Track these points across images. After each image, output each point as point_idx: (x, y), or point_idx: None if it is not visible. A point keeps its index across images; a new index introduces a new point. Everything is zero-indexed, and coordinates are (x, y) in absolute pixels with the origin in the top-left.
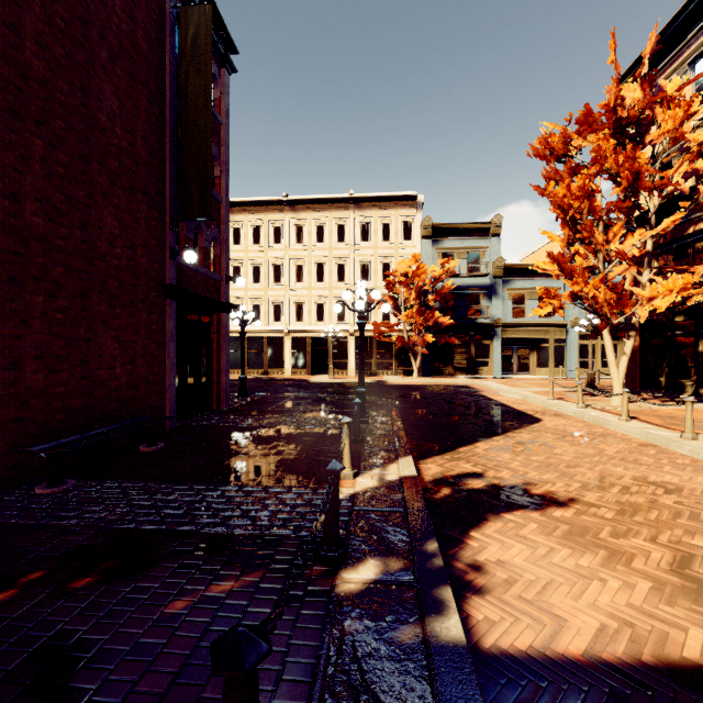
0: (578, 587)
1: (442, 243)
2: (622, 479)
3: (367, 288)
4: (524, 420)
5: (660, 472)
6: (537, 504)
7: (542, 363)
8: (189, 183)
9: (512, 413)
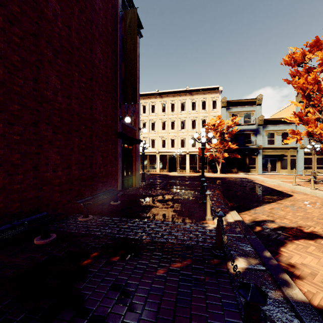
0: None
1: (231, 109)
2: None
3: (195, 132)
4: (283, 195)
5: None
6: (310, 237)
7: (283, 167)
8: (127, 88)
9: (275, 191)
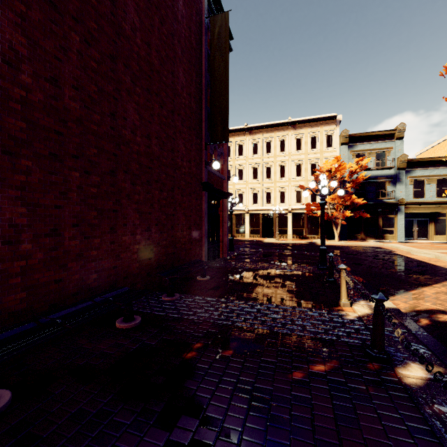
0: None
1: (355, 147)
2: None
3: (300, 181)
4: None
5: None
6: None
7: (439, 231)
8: (215, 121)
9: (434, 268)
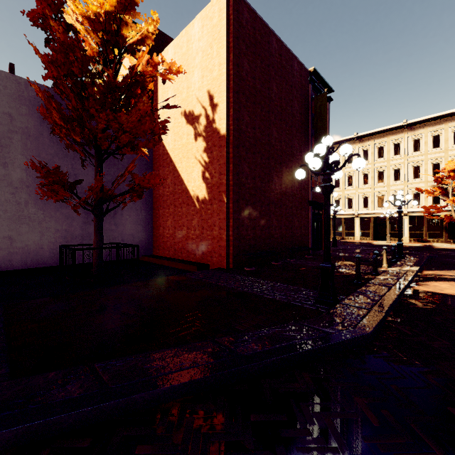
0: None
1: None
2: None
3: (418, 183)
4: None
5: None
6: None
7: None
8: None
9: None
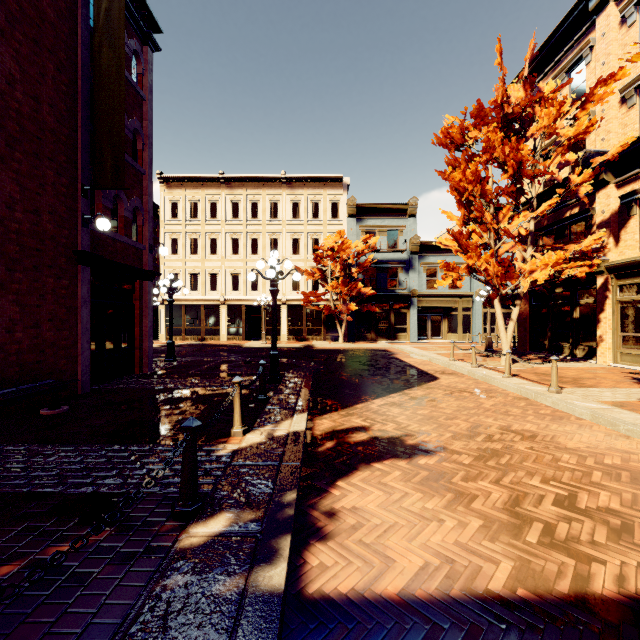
0: (417, 528)
1: (365, 221)
2: (489, 428)
3: (298, 261)
4: (424, 378)
5: (523, 422)
6: (408, 453)
7: (452, 329)
8: (102, 153)
9: (415, 373)
